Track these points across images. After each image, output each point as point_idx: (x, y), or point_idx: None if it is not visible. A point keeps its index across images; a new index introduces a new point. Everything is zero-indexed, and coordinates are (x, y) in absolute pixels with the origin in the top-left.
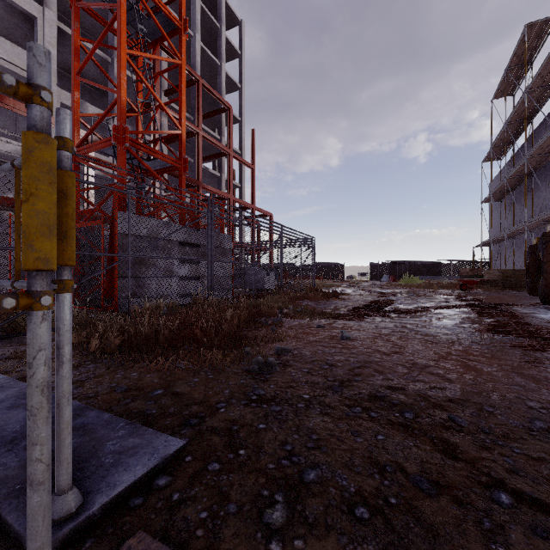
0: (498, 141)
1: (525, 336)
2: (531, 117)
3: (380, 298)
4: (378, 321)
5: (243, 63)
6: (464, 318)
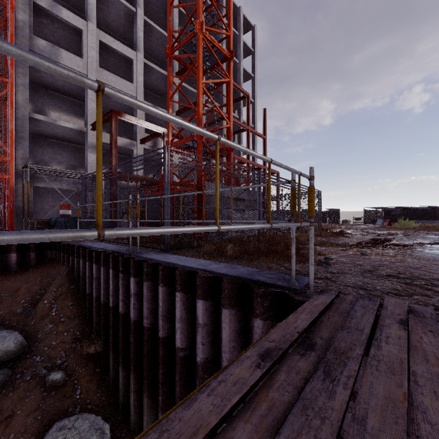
0: None
1: None
2: None
3: (379, 237)
4: (382, 249)
5: (255, 57)
6: None
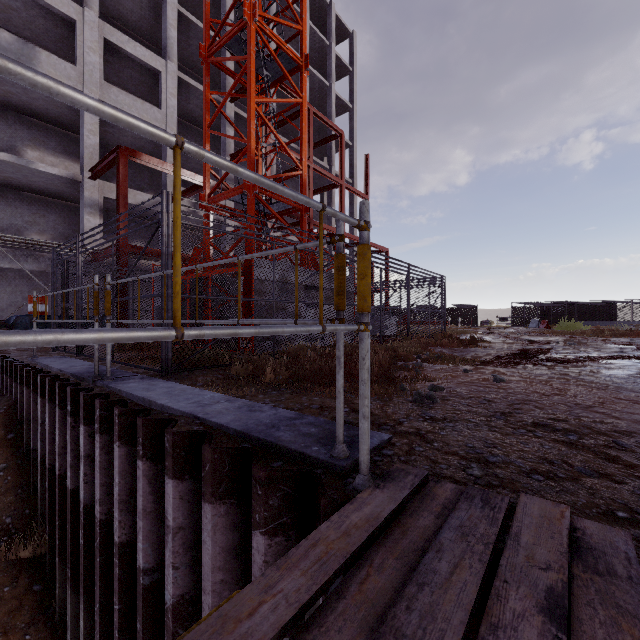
0: None
1: None
2: None
3: (530, 347)
4: (532, 369)
5: (354, 79)
6: None
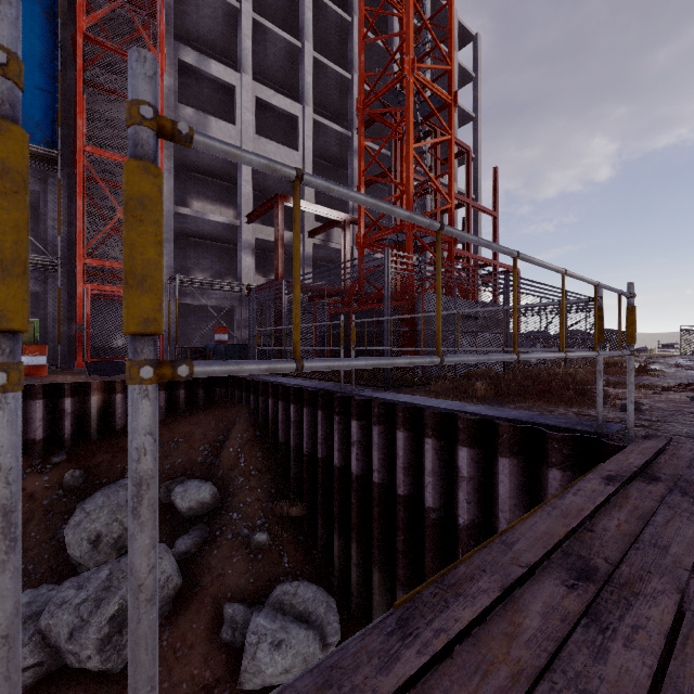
0: None
1: None
2: None
3: None
4: None
5: (478, 86)
6: None
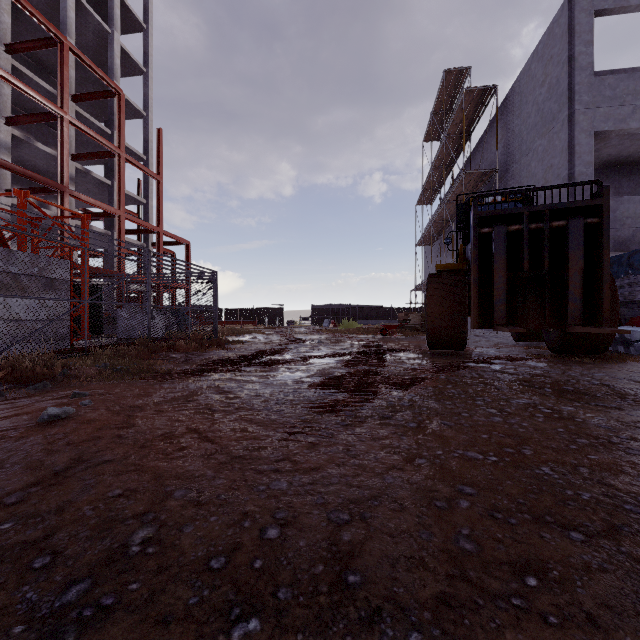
0: (428, 184)
1: (349, 391)
2: (452, 164)
3: (278, 346)
4: (202, 380)
5: (150, 40)
6: (324, 369)
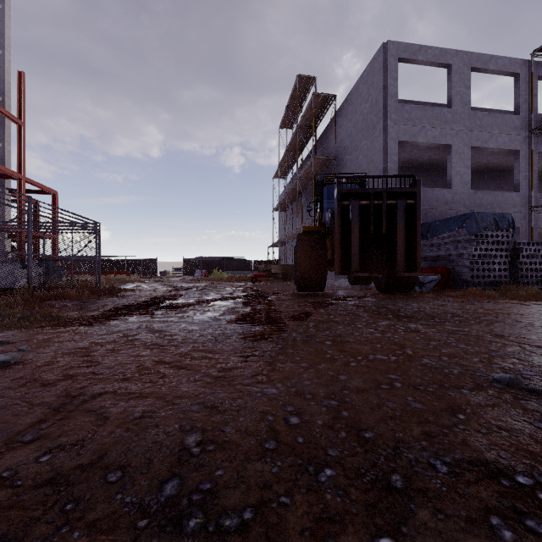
0: (283, 163)
1: (265, 323)
2: (302, 149)
3: (170, 293)
4: (125, 323)
5: None
6: (229, 309)
